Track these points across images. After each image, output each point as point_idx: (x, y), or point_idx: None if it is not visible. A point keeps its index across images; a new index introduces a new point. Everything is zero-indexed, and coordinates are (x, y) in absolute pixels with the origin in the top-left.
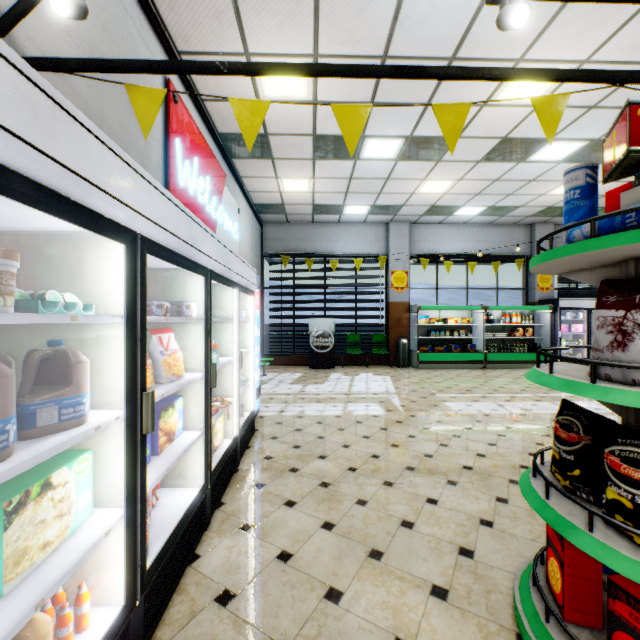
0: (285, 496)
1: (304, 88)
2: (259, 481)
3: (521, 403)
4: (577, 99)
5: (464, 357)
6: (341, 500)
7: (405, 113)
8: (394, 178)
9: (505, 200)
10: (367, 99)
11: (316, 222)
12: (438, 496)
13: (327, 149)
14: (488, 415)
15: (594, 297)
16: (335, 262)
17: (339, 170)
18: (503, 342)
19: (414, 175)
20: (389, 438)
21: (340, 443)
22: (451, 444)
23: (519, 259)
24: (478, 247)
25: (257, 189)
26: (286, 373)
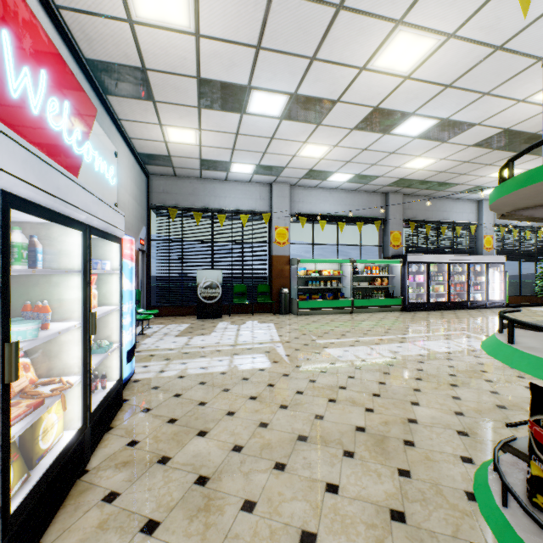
0: (145, 513)
1: (184, 13)
2: (112, 488)
3: (389, 345)
4: (438, 75)
5: (336, 304)
6: (222, 507)
7: (291, 65)
8: (278, 138)
9: (369, 169)
10: (254, 41)
11: (204, 178)
12: (338, 478)
13: (213, 97)
14: (365, 360)
15: (430, 253)
16: (223, 217)
17: (226, 123)
18: (365, 290)
19: (296, 137)
20: (277, 397)
21: (224, 410)
22: (339, 399)
23: (377, 221)
24: (346, 210)
25: (140, 136)
26: (173, 324)
